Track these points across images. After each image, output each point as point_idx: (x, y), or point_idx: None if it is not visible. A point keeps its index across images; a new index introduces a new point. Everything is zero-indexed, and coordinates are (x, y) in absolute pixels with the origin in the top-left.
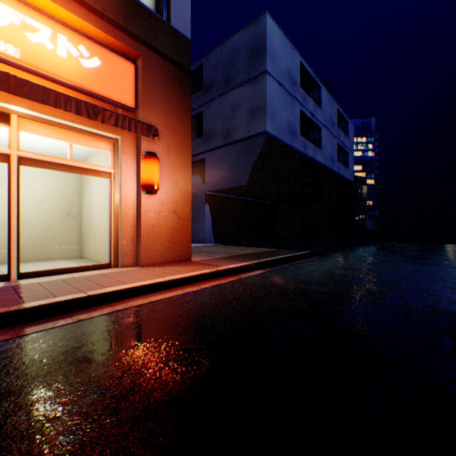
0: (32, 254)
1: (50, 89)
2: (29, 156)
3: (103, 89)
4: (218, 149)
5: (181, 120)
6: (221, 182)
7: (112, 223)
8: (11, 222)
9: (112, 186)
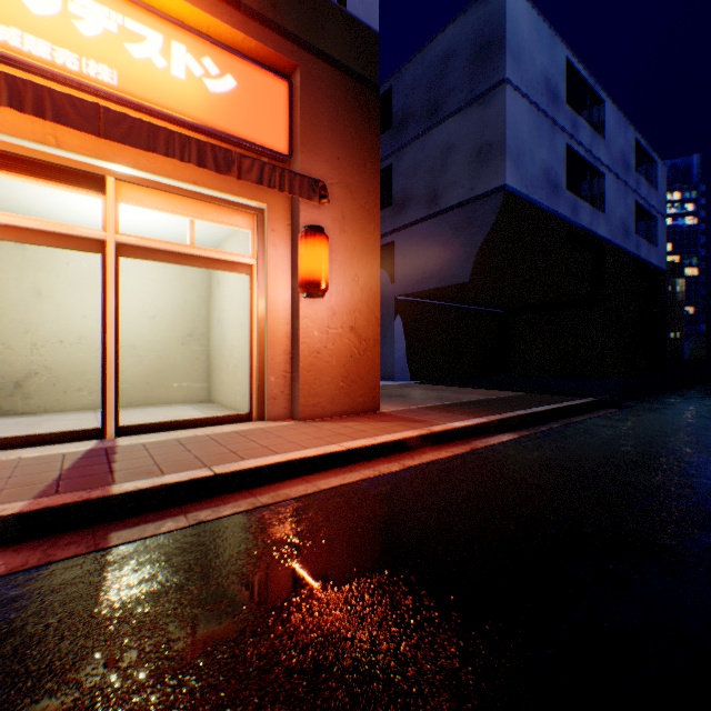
0: (142, 395)
1: (158, 126)
2: (131, 242)
3: (240, 127)
4: (417, 224)
5: (362, 170)
6: (422, 279)
7: (254, 347)
8: (107, 346)
9: (254, 286)
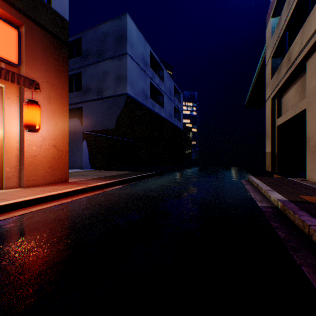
0: None
1: None
2: None
3: None
4: (93, 101)
5: (60, 78)
6: (95, 125)
7: None
8: None
9: None
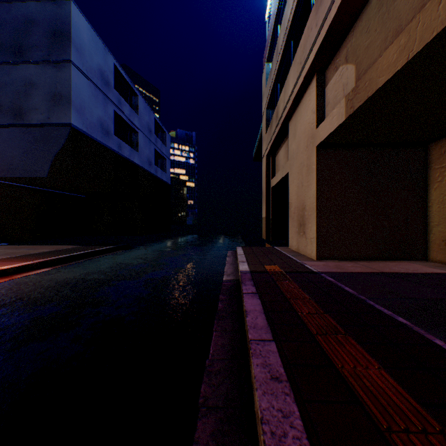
0: None
1: None
2: None
3: None
4: (5, 127)
5: None
6: (9, 169)
7: None
8: None
9: None
